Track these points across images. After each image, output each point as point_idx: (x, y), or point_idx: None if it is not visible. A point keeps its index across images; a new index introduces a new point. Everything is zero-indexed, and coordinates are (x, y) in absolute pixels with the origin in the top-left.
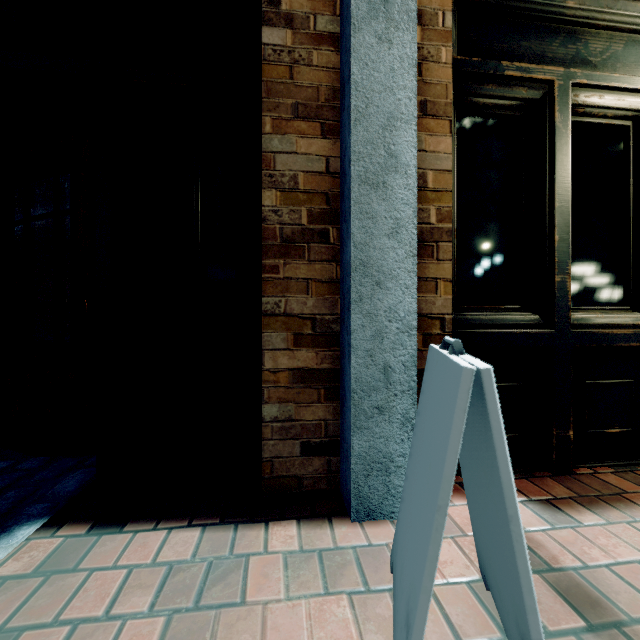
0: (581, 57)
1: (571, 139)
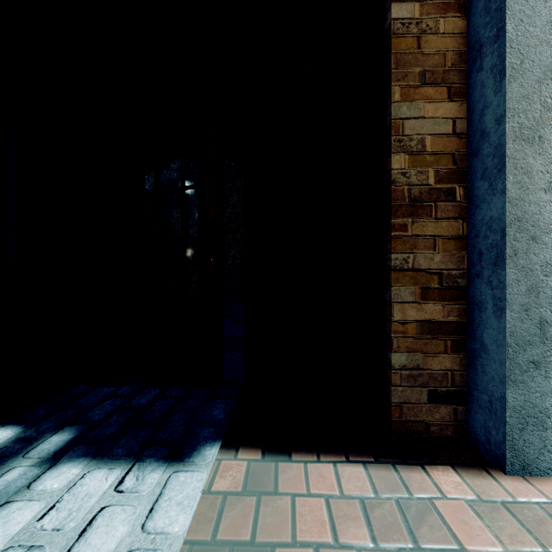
0: None
1: None
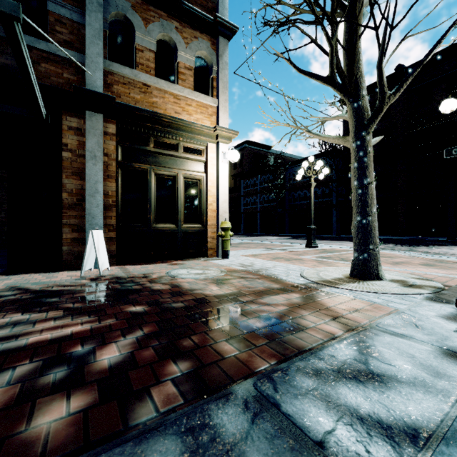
0: (157, 162)
1: (157, 180)
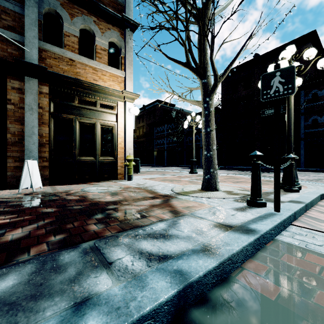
0: (81, 113)
1: (81, 126)
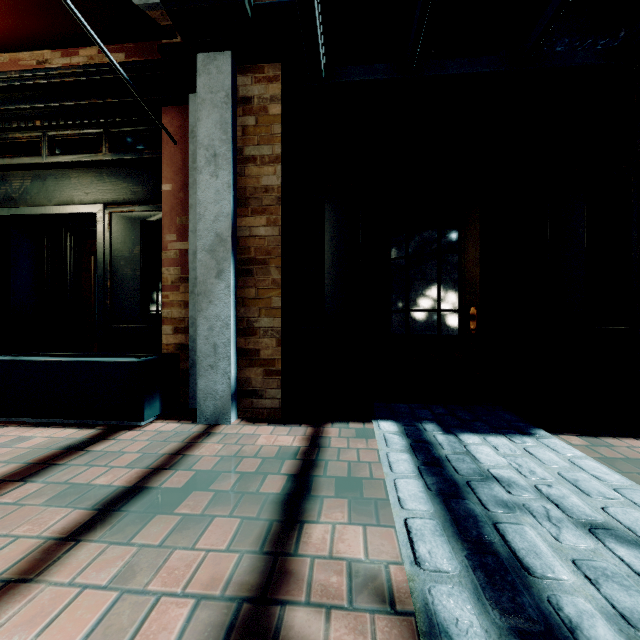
0: None
1: None
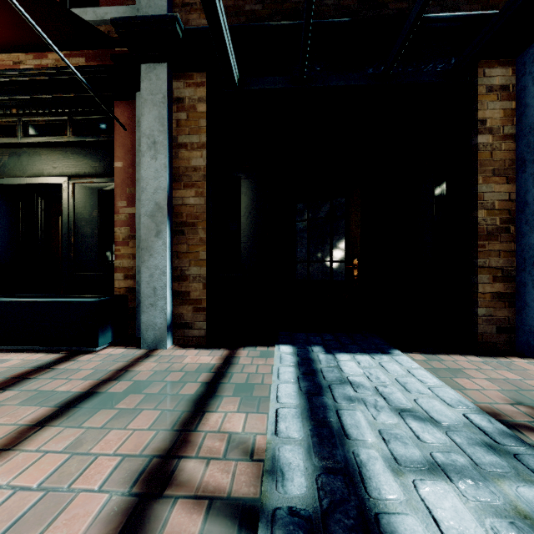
0: None
1: None
